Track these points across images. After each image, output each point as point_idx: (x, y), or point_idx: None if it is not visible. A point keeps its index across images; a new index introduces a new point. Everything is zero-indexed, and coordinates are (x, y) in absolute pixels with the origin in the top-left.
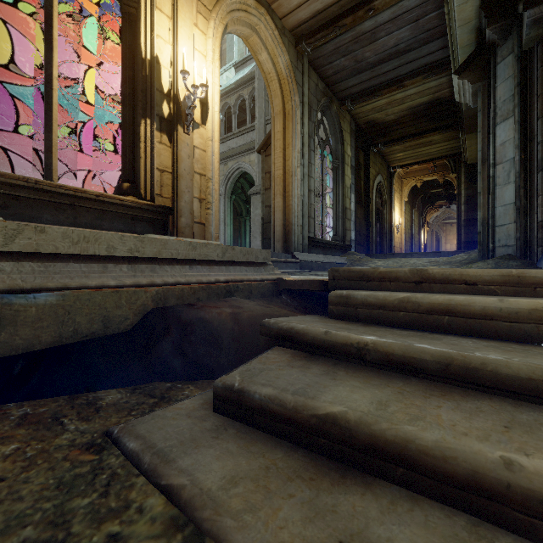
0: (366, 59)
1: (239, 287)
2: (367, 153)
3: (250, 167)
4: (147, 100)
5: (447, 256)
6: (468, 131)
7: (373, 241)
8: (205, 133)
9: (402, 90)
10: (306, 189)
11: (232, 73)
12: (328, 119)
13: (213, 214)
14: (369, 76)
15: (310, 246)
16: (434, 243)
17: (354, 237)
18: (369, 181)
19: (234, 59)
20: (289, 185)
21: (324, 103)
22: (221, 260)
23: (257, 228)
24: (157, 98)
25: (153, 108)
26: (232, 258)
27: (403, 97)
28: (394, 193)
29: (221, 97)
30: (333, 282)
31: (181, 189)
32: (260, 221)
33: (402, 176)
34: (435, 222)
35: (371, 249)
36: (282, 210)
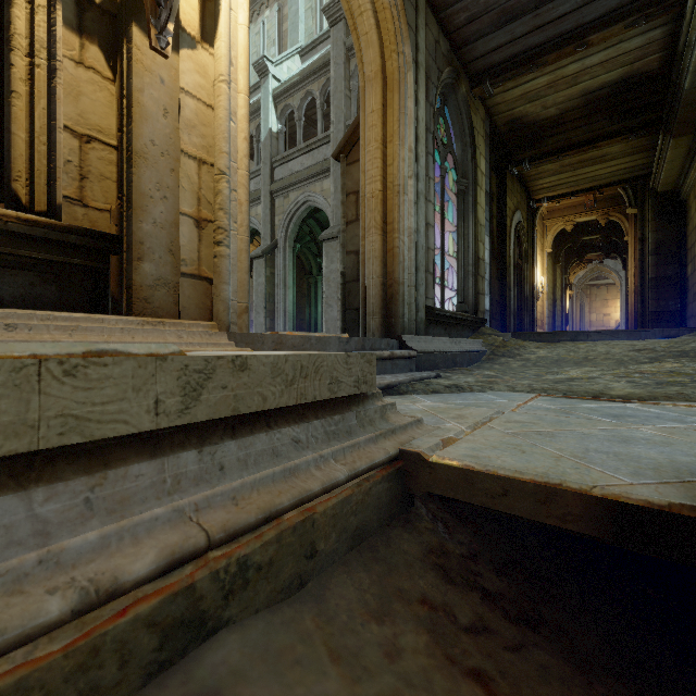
0: None
1: (252, 560)
2: (500, 179)
3: (323, 199)
4: None
5: (653, 338)
6: (679, 131)
7: (511, 311)
8: (212, 65)
9: (579, 56)
10: (422, 221)
11: (297, 63)
12: (452, 109)
13: (232, 256)
14: (528, 27)
15: (426, 322)
16: (578, 312)
17: (488, 305)
18: (501, 222)
19: (299, 43)
20: (394, 210)
21: (447, 77)
22: (174, 423)
23: (333, 292)
24: None
25: None
26: (238, 403)
27: (578, 70)
28: (536, 240)
29: (279, 97)
30: None
31: (143, 190)
32: (338, 280)
33: (544, 215)
34: (579, 284)
35: (508, 324)
36: (379, 257)
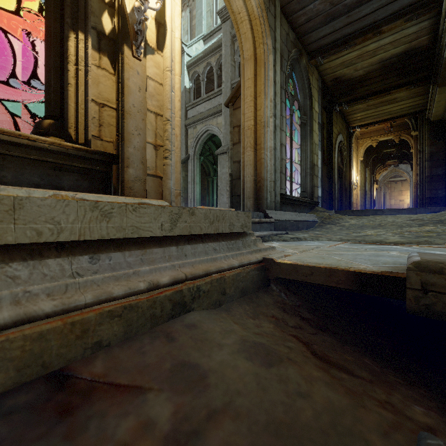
0: (344, 1)
1: (202, 288)
2: (329, 114)
3: (217, 129)
4: (78, 6)
5: (424, 213)
6: (442, 83)
7: (335, 197)
8: (162, 62)
9: (377, 39)
10: (278, 142)
11: (201, 45)
12: (297, 73)
13: (172, 165)
14: (343, 23)
15: (280, 203)
16: (382, 198)
17: (320, 193)
18: (329, 141)
19: (203, 32)
20: (261, 136)
21: (294, 55)
22: (167, 234)
23: (224, 186)
24: (93, 6)
25: (88, 17)
26: (191, 229)
27: (376, 47)
28: (352, 152)
29: (190, 67)
30: (420, 295)
31: (129, 131)
32: (227, 179)
33: (358, 136)
34: (383, 180)
35: (333, 206)
36: (253, 165)
